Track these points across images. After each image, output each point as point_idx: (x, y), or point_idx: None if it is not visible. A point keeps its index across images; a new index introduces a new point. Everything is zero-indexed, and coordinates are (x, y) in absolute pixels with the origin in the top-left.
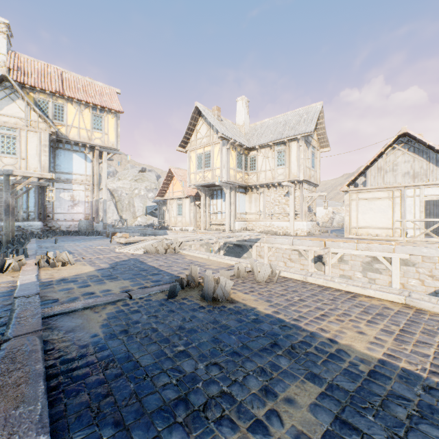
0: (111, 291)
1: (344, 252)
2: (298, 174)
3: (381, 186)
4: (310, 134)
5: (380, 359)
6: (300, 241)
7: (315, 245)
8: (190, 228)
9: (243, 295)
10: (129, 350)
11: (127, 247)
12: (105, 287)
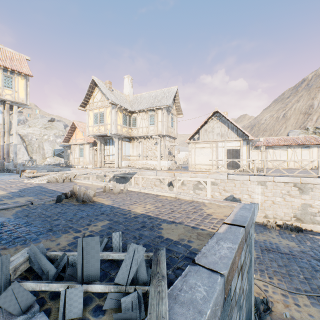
0: (19, 202)
1: (184, 179)
2: (162, 131)
3: (206, 140)
4: (169, 106)
5: (142, 213)
6: (160, 173)
7: (169, 175)
8: (89, 166)
9: (101, 199)
10: (28, 220)
11: (34, 179)
12: (15, 200)
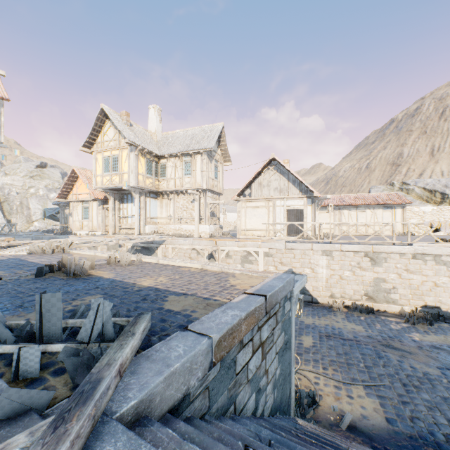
0: None
1: (229, 249)
2: (202, 184)
3: (261, 197)
4: (211, 150)
5: (149, 286)
6: (198, 242)
7: (209, 244)
8: (98, 233)
9: (101, 272)
10: None
11: (8, 250)
12: None
